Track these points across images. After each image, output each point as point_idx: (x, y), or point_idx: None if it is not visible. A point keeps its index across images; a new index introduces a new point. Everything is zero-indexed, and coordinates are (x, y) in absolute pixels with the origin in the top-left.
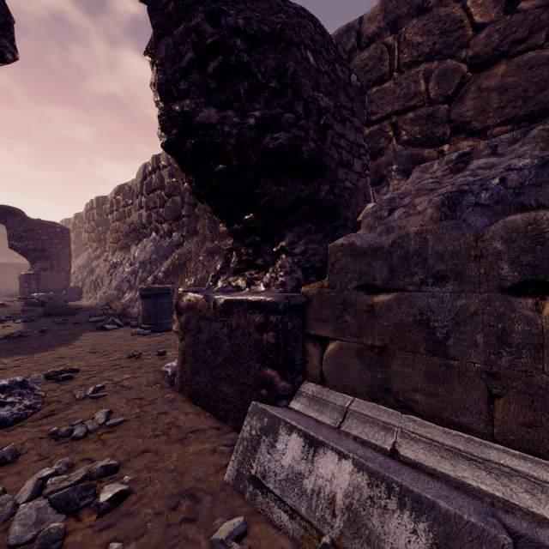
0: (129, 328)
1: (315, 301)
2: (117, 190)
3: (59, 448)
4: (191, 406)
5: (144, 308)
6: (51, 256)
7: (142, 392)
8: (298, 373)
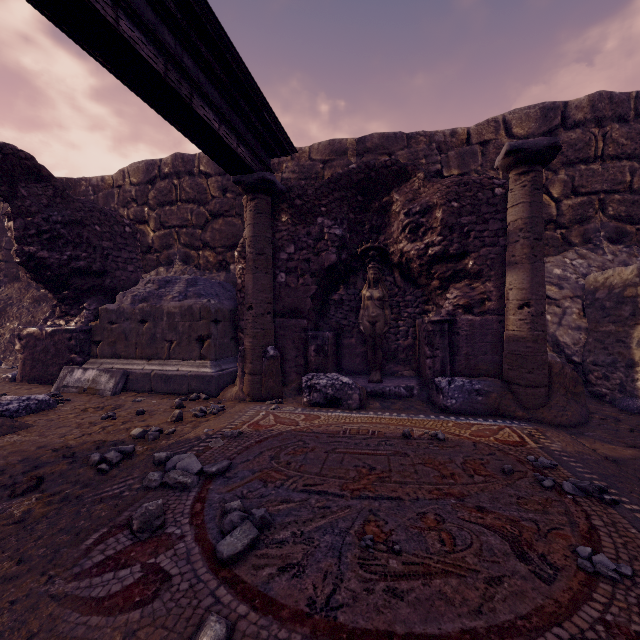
0: None
1: (95, 328)
2: None
3: None
4: (30, 384)
5: None
6: None
7: None
8: (88, 356)
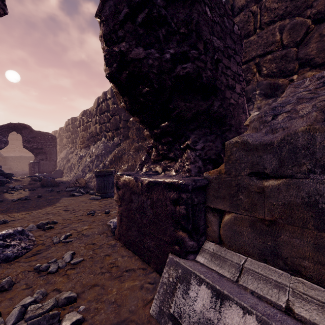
0: (89, 195)
1: (214, 183)
2: (83, 113)
3: (39, 279)
4: (126, 250)
5: (97, 183)
6: (46, 152)
7: (95, 239)
8: (202, 235)
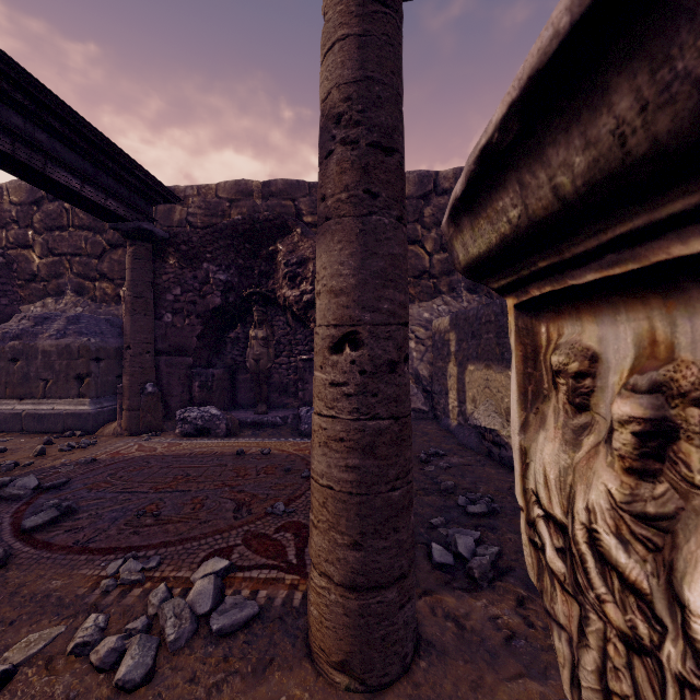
0: None
1: None
2: None
3: None
4: None
5: None
6: None
7: None
8: None
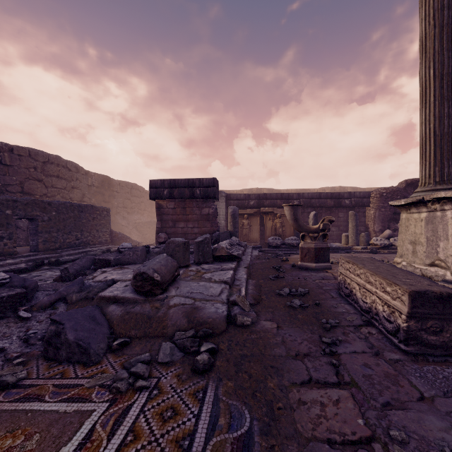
0: None
1: None
2: (300, 191)
3: None
4: None
5: None
6: None
7: None
8: None
